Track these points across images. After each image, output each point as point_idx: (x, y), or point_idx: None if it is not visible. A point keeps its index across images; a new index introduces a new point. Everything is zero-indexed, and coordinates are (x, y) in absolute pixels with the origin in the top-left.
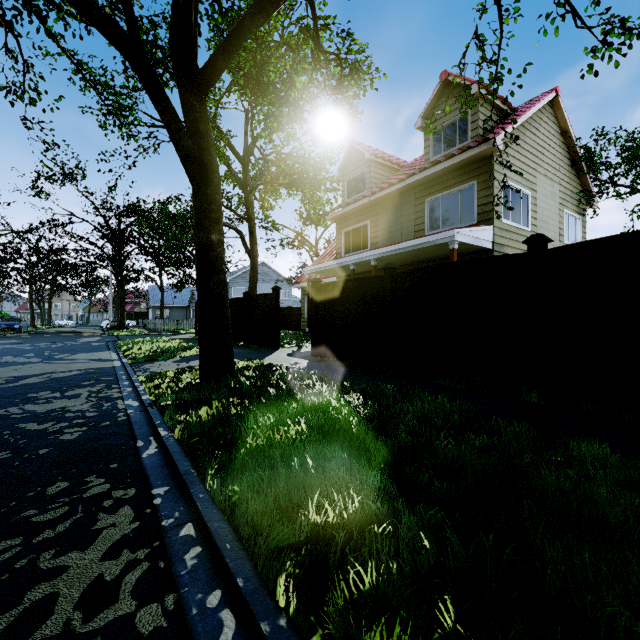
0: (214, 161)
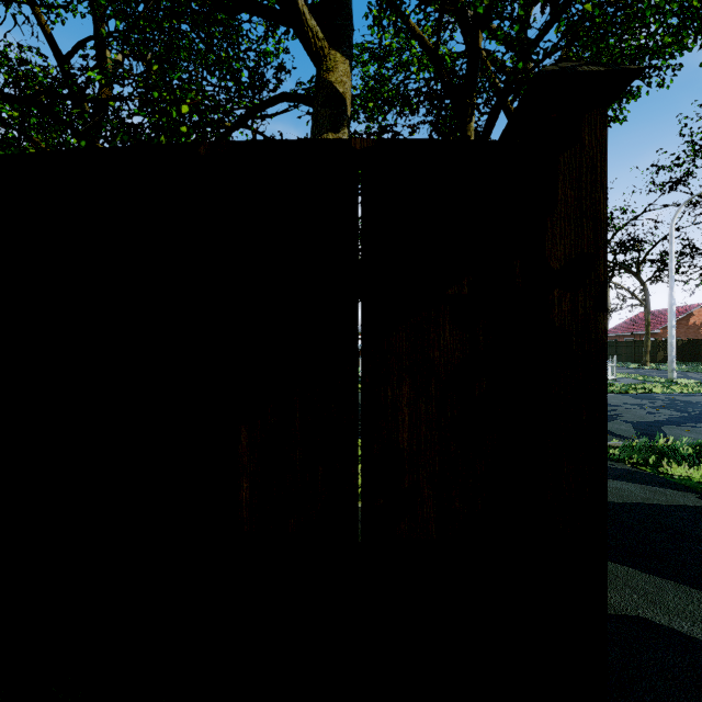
0: None
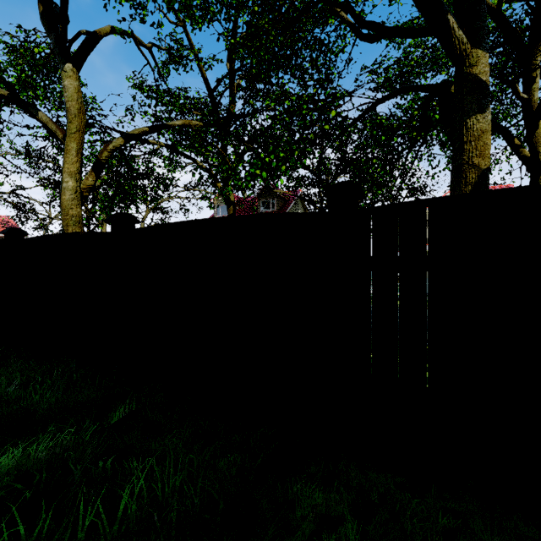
0: (458, 125)
